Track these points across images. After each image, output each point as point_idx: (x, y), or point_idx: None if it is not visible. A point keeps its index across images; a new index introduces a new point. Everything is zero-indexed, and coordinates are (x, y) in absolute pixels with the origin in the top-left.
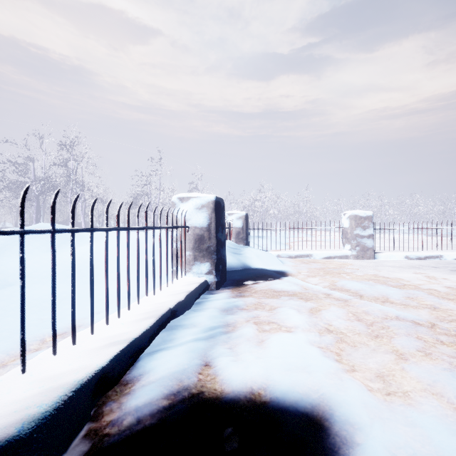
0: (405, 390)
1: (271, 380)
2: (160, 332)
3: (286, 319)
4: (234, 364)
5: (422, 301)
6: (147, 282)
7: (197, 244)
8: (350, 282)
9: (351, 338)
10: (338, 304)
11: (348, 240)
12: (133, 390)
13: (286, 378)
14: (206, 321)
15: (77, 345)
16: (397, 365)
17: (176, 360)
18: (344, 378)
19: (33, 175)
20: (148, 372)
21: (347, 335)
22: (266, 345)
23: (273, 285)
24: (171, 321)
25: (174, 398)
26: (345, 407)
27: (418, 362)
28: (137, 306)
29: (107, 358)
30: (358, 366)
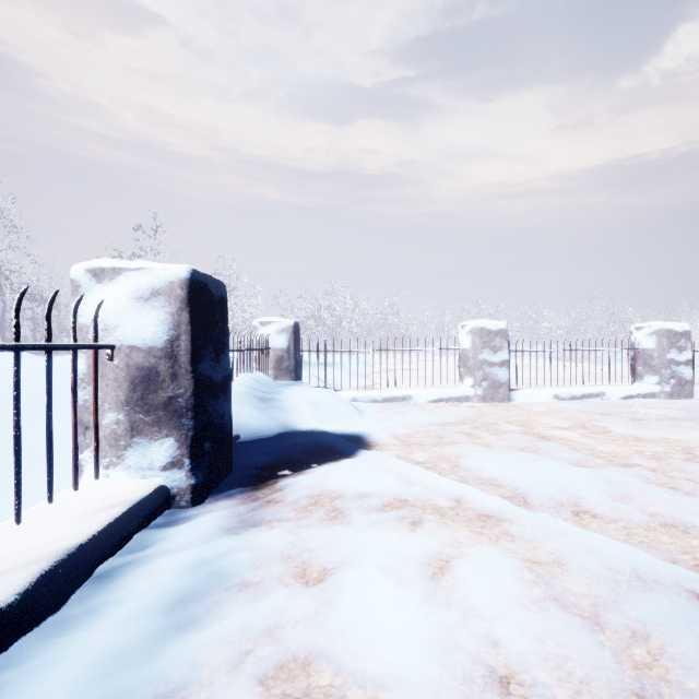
0: None
1: None
2: None
3: (364, 635)
4: None
5: (647, 506)
6: None
7: (137, 391)
8: (491, 459)
9: None
10: (487, 533)
11: (469, 370)
12: None
13: None
14: None
15: None
16: None
17: None
18: None
19: None
20: None
21: None
22: None
23: (339, 478)
24: None
25: None
26: None
27: None
28: None
29: None
30: None
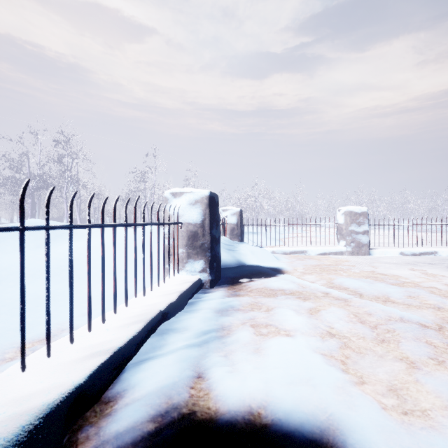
0: (424, 408)
1: (271, 397)
2: (149, 337)
3: (285, 321)
4: (229, 376)
5: (425, 301)
6: (136, 282)
7: (190, 240)
8: (348, 280)
9: (356, 343)
10: (338, 304)
11: (342, 236)
12: (115, 411)
13: (289, 394)
14: (199, 324)
15: (53, 357)
16: (410, 376)
17: (165, 371)
18: (354, 394)
19: (28, 171)
20: (133, 387)
21: (351, 339)
22: (265, 353)
23: (270, 283)
24: (162, 325)
25: (161, 421)
26: (360, 433)
27: (432, 372)
28: (126, 308)
29: (85, 373)
30: (366, 377)
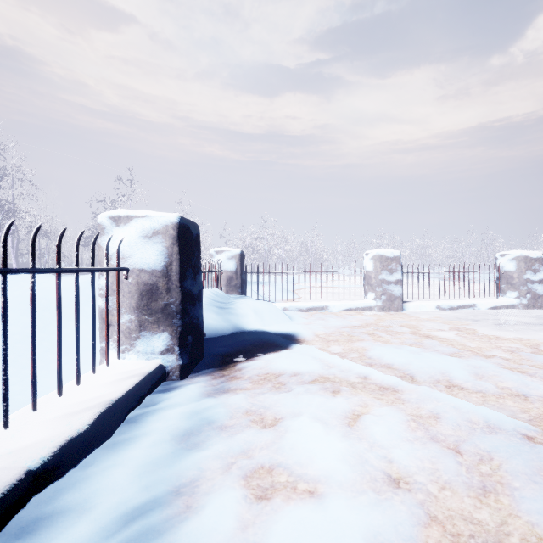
0: None
1: None
2: None
3: (306, 455)
4: None
5: (500, 382)
6: None
7: (144, 300)
8: (388, 351)
9: (442, 505)
10: (385, 398)
11: (371, 287)
12: None
13: None
14: (127, 487)
15: None
16: None
17: None
18: None
19: None
20: None
21: (429, 492)
22: None
23: (279, 363)
24: (31, 503)
25: None
26: None
27: None
28: None
29: None
30: None
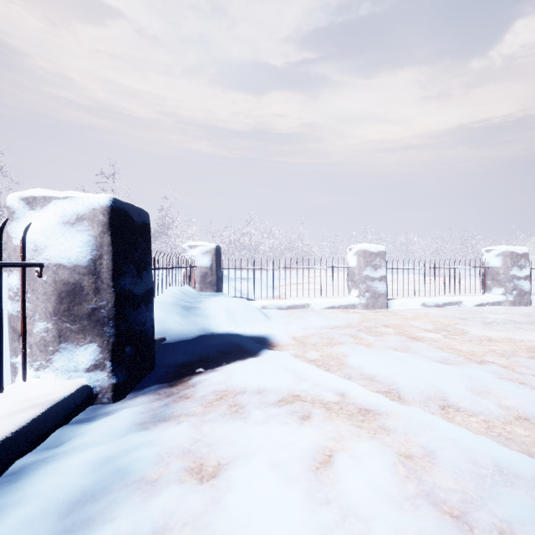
0: None
1: None
2: None
3: None
4: None
5: (503, 400)
6: None
7: (63, 303)
8: (371, 358)
9: None
10: (366, 427)
11: (355, 284)
12: None
13: None
14: None
15: None
16: None
17: None
18: None
19: None
20: None
21: None
22: None
23: (243, 375)
24: None
25: None
26: None
27: None
28: None
29: None
30: None
